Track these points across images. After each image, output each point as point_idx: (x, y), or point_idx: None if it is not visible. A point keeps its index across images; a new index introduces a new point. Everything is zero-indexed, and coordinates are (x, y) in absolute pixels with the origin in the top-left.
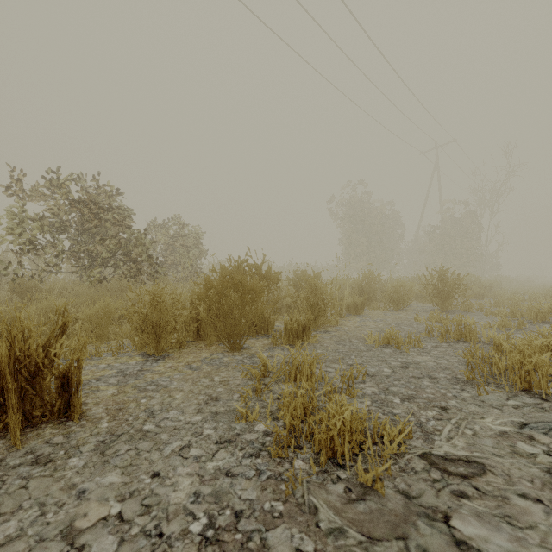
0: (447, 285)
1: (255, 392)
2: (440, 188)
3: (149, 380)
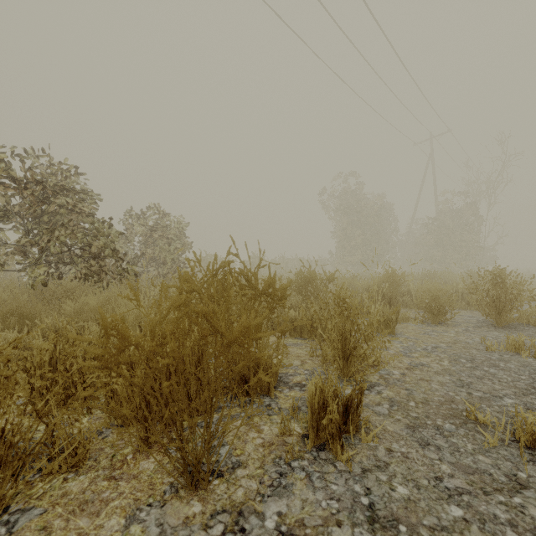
0: (506, 291)
1: None
2: (435, 179)
3: None
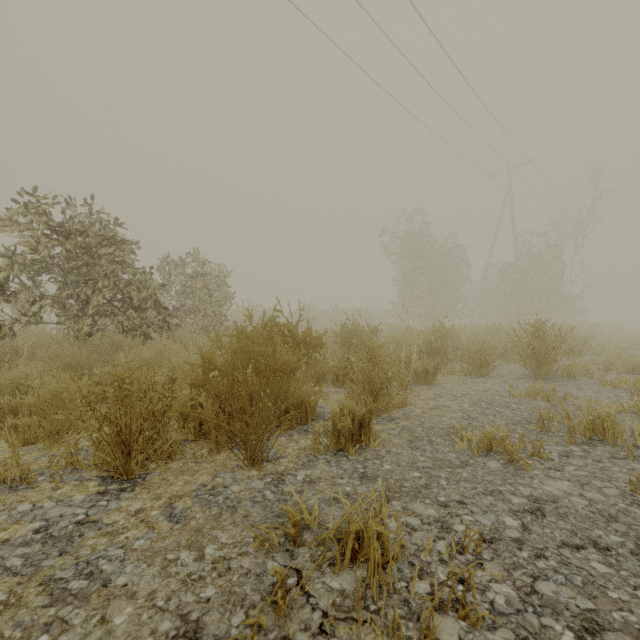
0: (545, 344)
1: (276, 609)
2: (513, 218)
3: (84, 558)
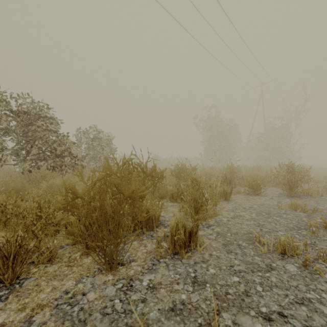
0: (295, 176)
1: None
2: (263, 110)
3: None
